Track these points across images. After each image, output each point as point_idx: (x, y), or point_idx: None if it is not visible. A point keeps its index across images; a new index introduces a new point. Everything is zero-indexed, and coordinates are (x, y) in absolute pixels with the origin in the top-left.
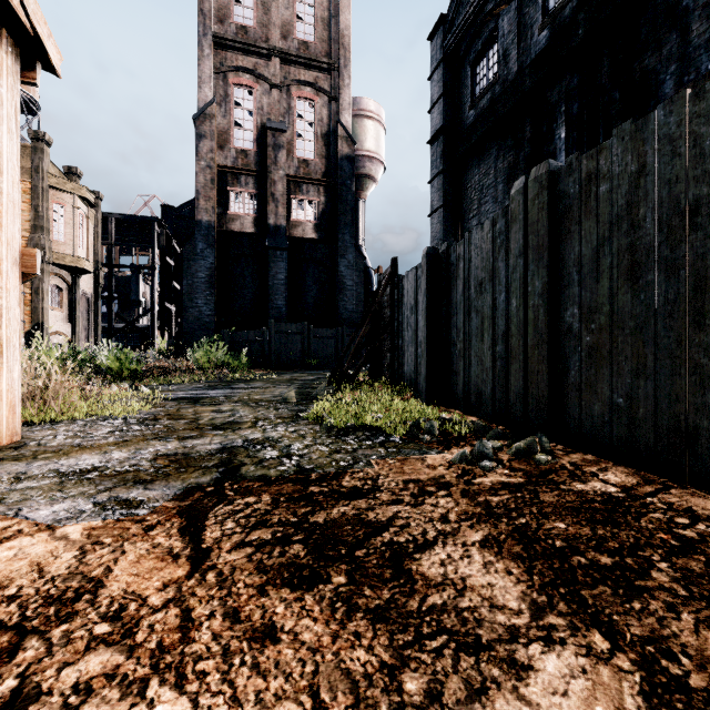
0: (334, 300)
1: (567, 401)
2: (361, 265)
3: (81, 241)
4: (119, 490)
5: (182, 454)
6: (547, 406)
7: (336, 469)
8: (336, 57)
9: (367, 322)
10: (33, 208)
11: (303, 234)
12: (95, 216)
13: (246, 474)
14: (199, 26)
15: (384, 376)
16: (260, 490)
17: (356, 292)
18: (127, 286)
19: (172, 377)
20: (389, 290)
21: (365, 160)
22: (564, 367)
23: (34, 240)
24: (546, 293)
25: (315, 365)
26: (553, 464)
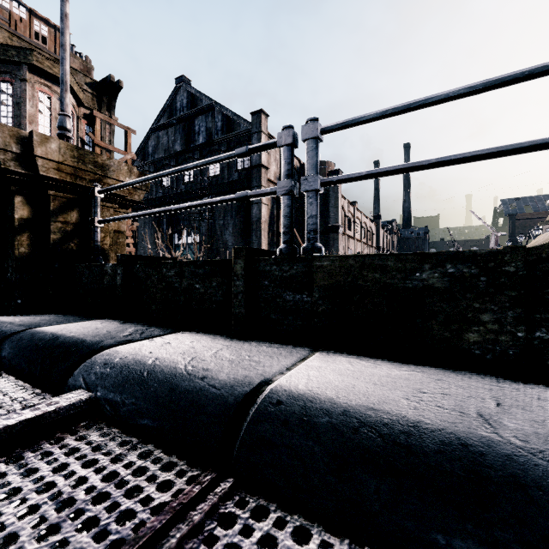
0: None
1: None
2: None
3: None
4: None
5: None
6: None
7: None
8: None
9: None
10: None
11: None
12: None
13: None
14: None
15: None
16: None
17: None
18: None
19: None
20: None
21: None
22: None
23: None
24: None
25: None
26: None
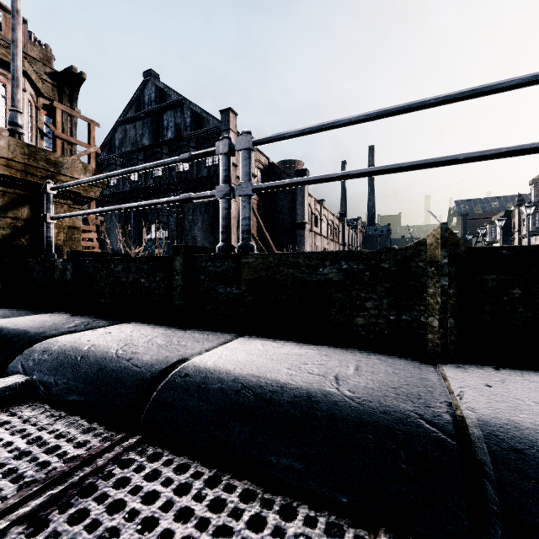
0: None
1: None
2: None
3: None
4: None
5: None
6: None
7: None
8: None
9: None
10: None
11: None
12: None
13: None
14: None
15: None
16: None
17: None
18: None
19: None
20: None
21: None
22: None
23: None
24: None
25: None
26: None
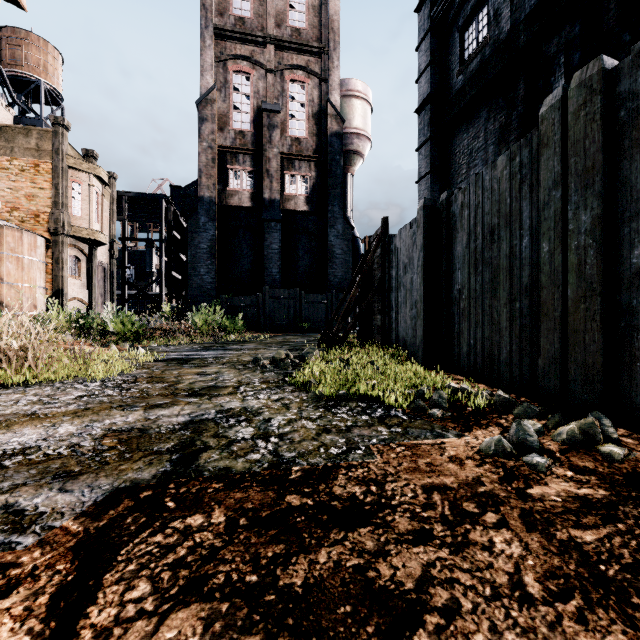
0: (324, 267)
1: (634, 370)
2: (349, 235)
3: (96, 216)
4: (23, 492)
5: (139, 429)
6: (600, 376)
7: (325, 461)
8: (326, 41)
9: (357, 283)
10: (54, 186)
11: (295, 207)
12: (111, 195)
13: (205, 465)
14: (201, 19)
15: (374, 338)
16: (213, 500)
17: (345, 260)
18: (142, 259)
19: (173, 339)
20: (380, 251)
21: (353, 137)
22: (628, 325)
23: (55, 215)
24: (598, 229)
25: (306, 328)
26: (632, 461)
